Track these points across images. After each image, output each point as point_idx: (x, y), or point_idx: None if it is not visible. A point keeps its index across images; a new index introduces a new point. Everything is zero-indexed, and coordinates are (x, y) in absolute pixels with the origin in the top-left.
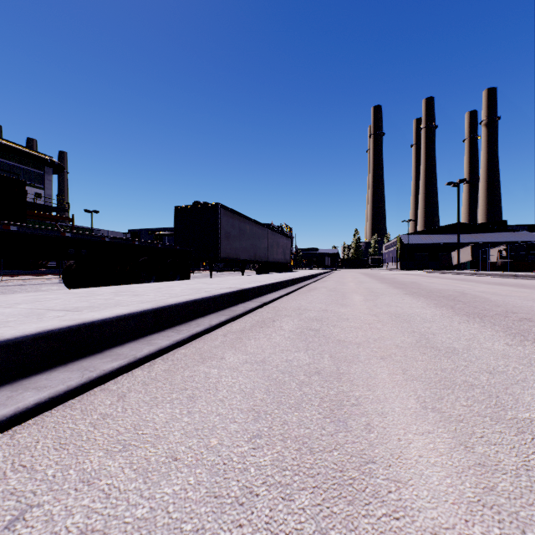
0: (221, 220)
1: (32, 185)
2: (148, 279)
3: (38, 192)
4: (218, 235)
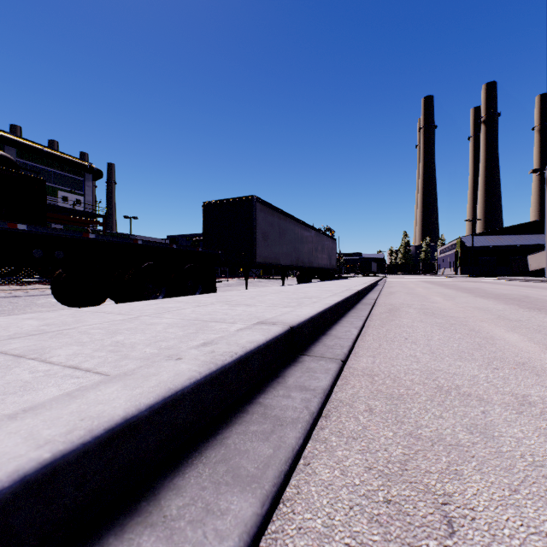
0: (257, 216)
1: (72, 192)
2: (156, 292)
3: (78, 199)
4: (253, 235)
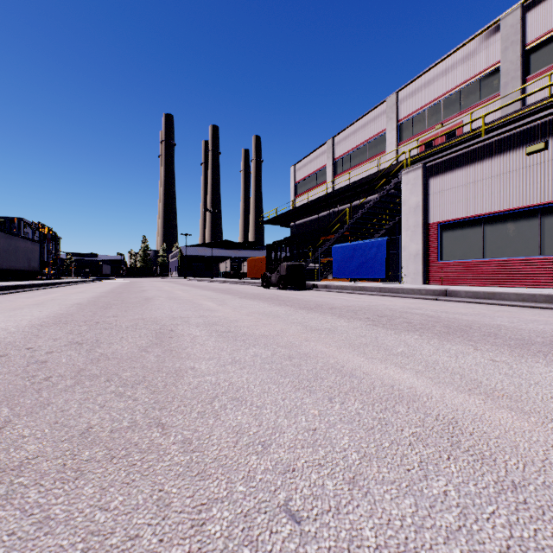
0: None
1: None
2: None
3: None
4: None
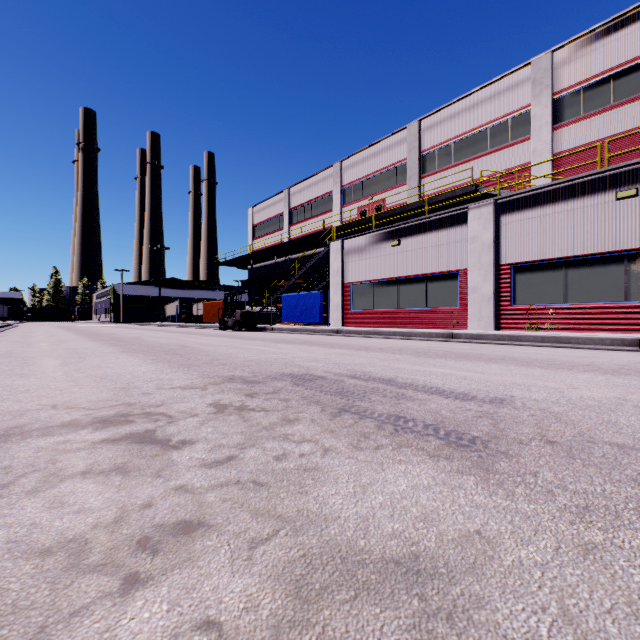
0: None
1: None
2: None
3: None
4: None
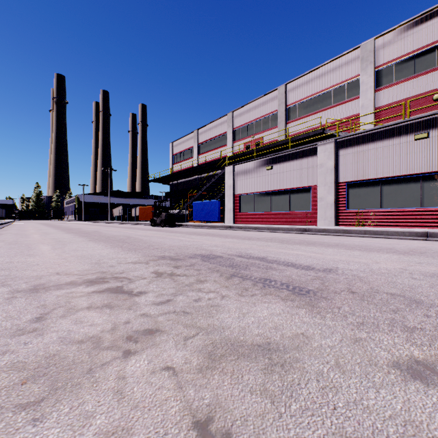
0: None
1: None
2: None
3: None
4: None
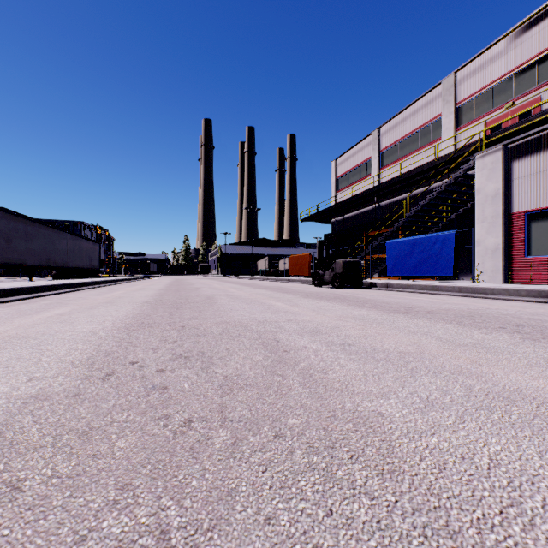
0: None
1: None
2: None
3: None
4: None
